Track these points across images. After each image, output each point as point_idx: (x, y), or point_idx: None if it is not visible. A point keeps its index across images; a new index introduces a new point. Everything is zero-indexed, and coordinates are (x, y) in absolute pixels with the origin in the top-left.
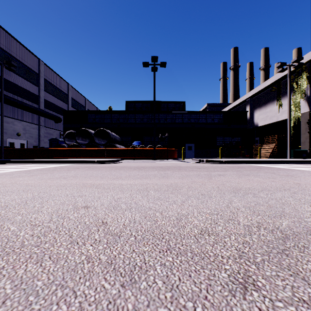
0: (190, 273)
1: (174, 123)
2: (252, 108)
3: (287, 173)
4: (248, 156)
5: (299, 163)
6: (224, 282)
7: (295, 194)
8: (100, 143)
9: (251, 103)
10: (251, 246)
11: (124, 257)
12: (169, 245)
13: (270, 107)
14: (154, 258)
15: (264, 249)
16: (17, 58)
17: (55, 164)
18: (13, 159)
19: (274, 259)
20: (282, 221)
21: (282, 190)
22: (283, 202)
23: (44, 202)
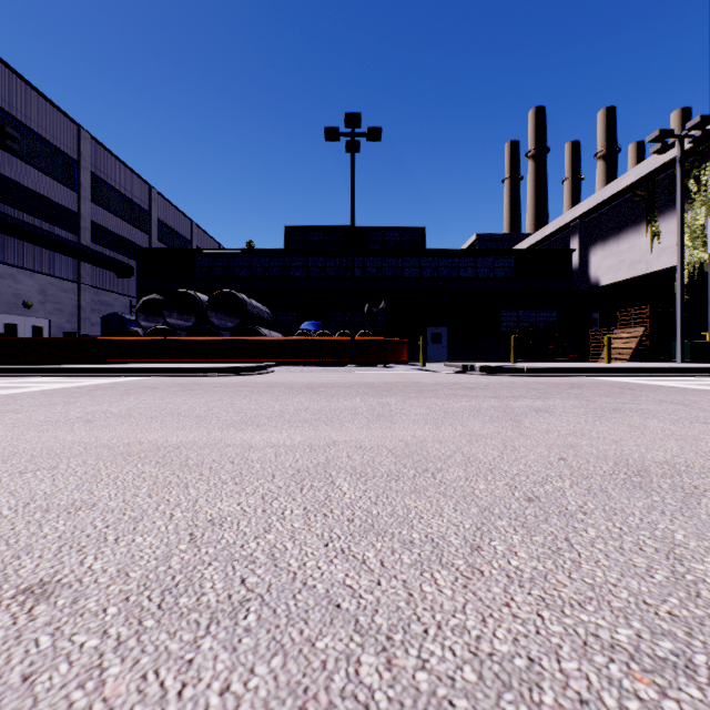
0: None
1: (400, 278)
2: (586, 243)
3: None
4: (575, 356)
5: None
6: None
7: None
8: (222, 326)
9: (582, 231)
10: None
11: None
12: None
13: (631, 239)
14: None
15: None
16: (25, 122)
17: (104, 378)
18: (12, 363)
19: None
20: None
21: None
22: None
23: None
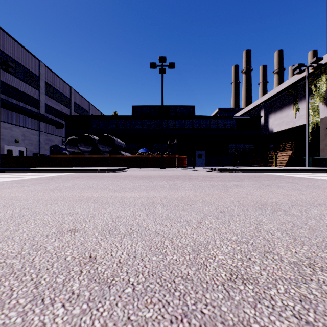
0: None
1: (184, 129)
2: (267, 113)
3: (312, 184)
4: (262, 164)
5: (319, 171)
6: None
7: None
8: (104, 150)
9: (265, 107)
10: (315, 307)
11: None
12: (186, 306)
13: (286, 111)
14: None
15: None
16: (16, 59)
17: (54, 173)
18: (11, 167)
19: None
20: None
21: (317, 205)
22: (326, 224)
23: (23, 223)
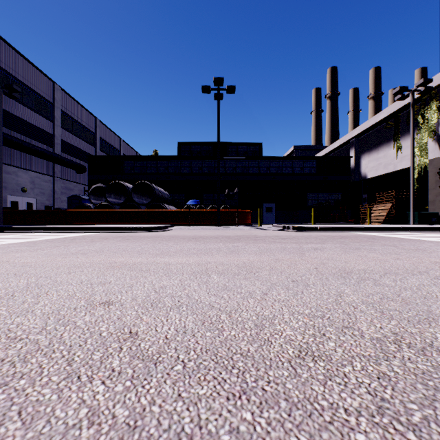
0: None
1: (247, 173)
2: (359, 152)
3: (415, 246)
4: (352, 221)
5: (427, 230)
6: None
7: (438, 280)
8: (140, 202)
9: (357, 145)
10: (395, 384)
11: (161, 411)
12: (245, 383)
13: (385, 150)
14: (217, 415)
15: (420, 392)
16: (22, 81)
17: (75, 233)
18: (16, 225)
19: None
20: (434, 330)
21: (416, 273)
22: (425, 295)
23: (42, 294)
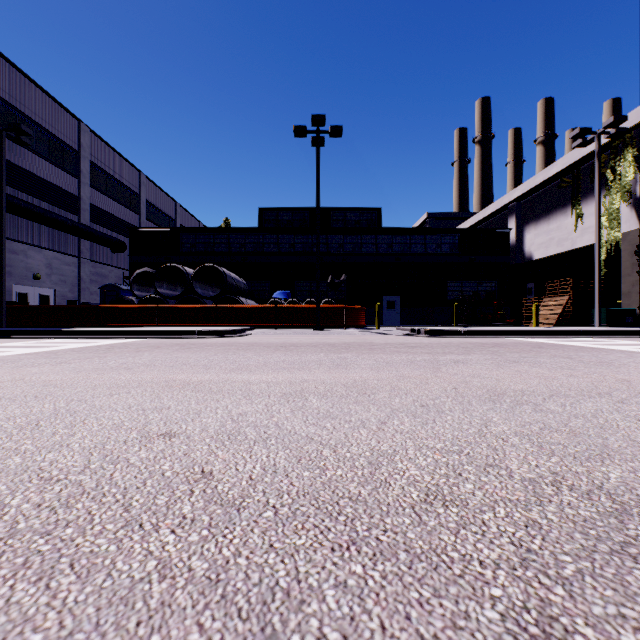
0: (407, 609)
1: (359, 253)
2: (521, 223)
3: (598, 358)
4: (511, 321)
5: (619, 335)
6: (493, 635)
7: (623, 404)
8: (205, 295)
9: (518, 212)
10: (546, 533)
11: (249, 563)
12: (355, 532)
13: (559, 219)
14: (319, 567)
15: (577, 542)
16: (34, 119)
17: (112, 339)
18: (26, 327)
19: (607, 569)
20: (607, 469)
21: (594, 395)
22: (602, 424)
23: (78, 423)
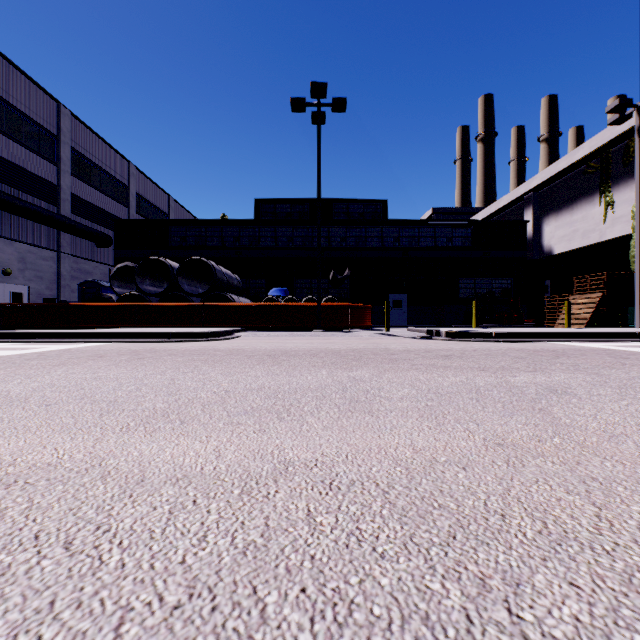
0: None
1: (364, 247)
2: (539, 214)
3: None
4: (530, 321)
5: None
6: None
7: None
8: (193, 292)
9: (536, 202)
10: None
11: None
12: None
13: (584, 209)
14: None
15: None
16: (4, 97)
17: (63, 344)
18: None
19: None
20: None
21: None
22: None
23: None
